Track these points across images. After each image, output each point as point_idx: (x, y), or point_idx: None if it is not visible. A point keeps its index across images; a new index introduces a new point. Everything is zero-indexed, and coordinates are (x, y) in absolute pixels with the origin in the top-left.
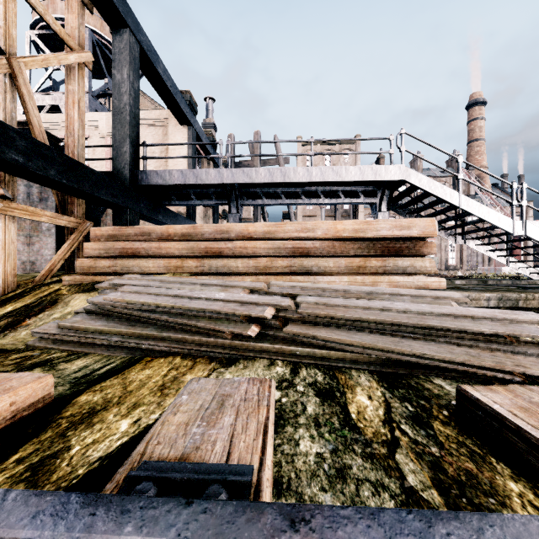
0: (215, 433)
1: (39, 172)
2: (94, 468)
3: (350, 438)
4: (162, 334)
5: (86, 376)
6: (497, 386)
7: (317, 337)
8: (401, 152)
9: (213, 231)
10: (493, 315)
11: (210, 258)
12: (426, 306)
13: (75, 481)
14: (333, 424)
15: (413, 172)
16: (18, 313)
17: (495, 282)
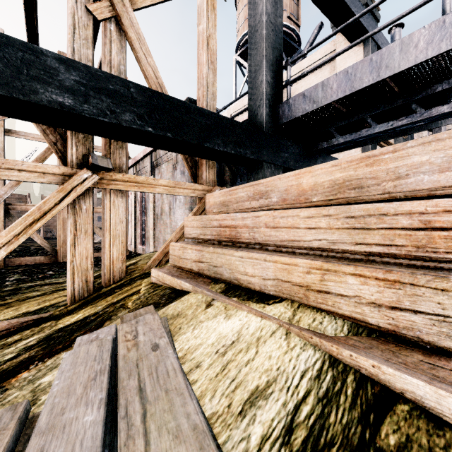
0: None
1: (102, 118)
2: None
3: None
4: None
5: None
6: None
7: None
8: None
9: None
10: None
11: (450, 280)
12: None
13: None
14: None
15: None
16: (58, 336)
17: None
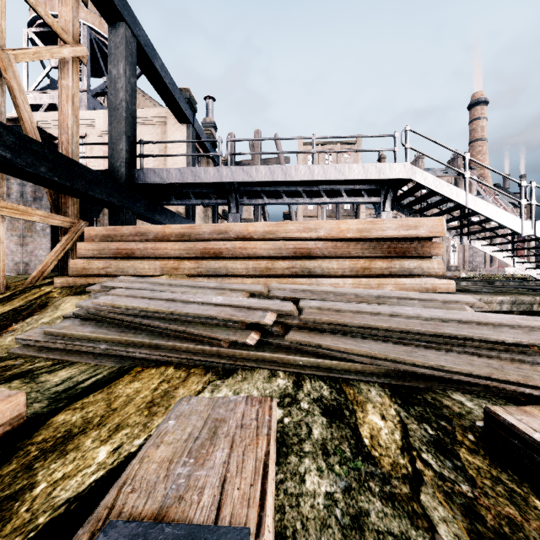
0: (203, 475)
1: (28, 169)
2: (59, 515)
3: (365, 471)
4: (155, 342)
5: (68, 389)
6: (531, 408)
7: (321, 345)
8: (406, 150)
9: (211, 231)
10: (514, 322)
11: (208, 260)
12: (439, 311)
13: (32, 534)
14: (344, 452)
15: (419, 170)
16: (5, 317)
17: (502, 283)
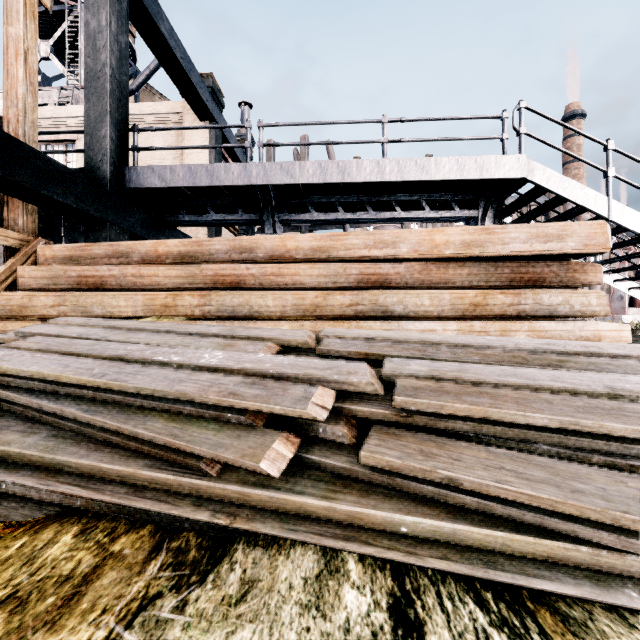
0: None
1: None
2: None
3: None
4: (52, 457)
5: None
6: None
7: (460, 483)
8: (519, 137)
9: (229, 248)
10: None
11: (220, 292)
12: None
13: None
14: None
15: (539, 166)
16: None
17: None
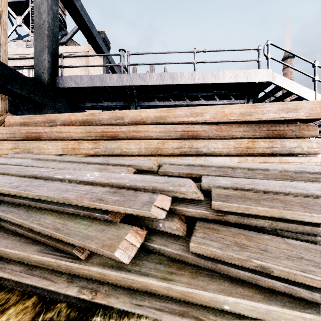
0: None
1: None
2: None
3: None
4: None
5: None
6: None
7: (270, 271)
8: (267, 59)
9: (110, 117)
10: None
11: (104, 141)
12: None
13: None
14: None
15: (278, 75)
16: None
17: None
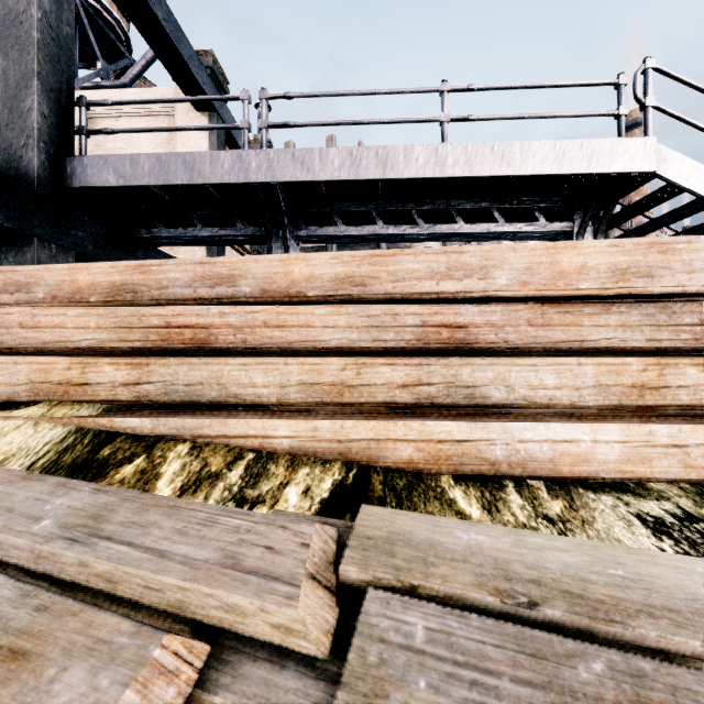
0: None
1: None
2: None
3: None
4: None
5: None
6: None
7: None
8: (645, 111)
9: (193, 277)
10: None
11: (167, 358)
12: None
13: None
14: None
15: (674, 154)
16: None
17: None
